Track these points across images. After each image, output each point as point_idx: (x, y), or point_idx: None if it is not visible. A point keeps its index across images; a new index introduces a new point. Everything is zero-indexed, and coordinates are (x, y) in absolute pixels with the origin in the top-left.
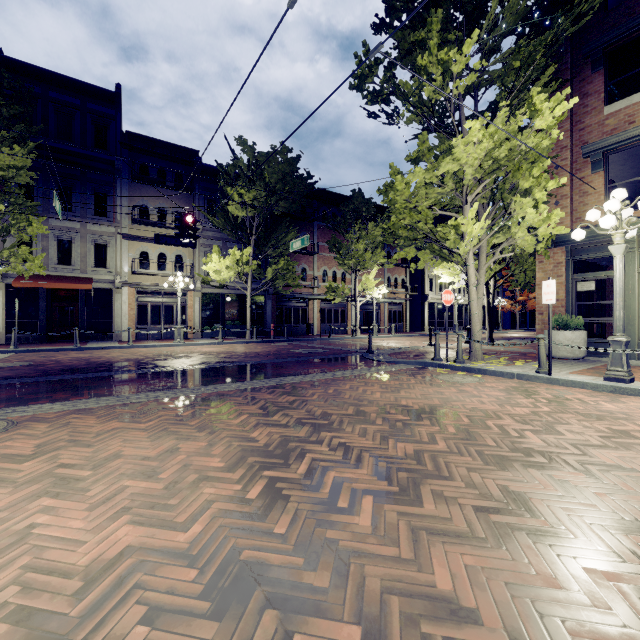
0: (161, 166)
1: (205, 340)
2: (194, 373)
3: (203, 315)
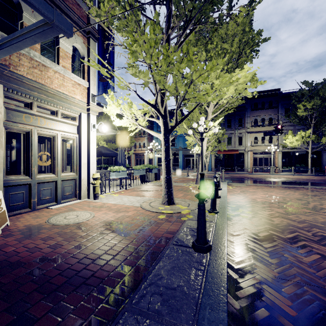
0: (270, 114)
1: (284, 173)
2: (284, 182)
3: (282, 162)
